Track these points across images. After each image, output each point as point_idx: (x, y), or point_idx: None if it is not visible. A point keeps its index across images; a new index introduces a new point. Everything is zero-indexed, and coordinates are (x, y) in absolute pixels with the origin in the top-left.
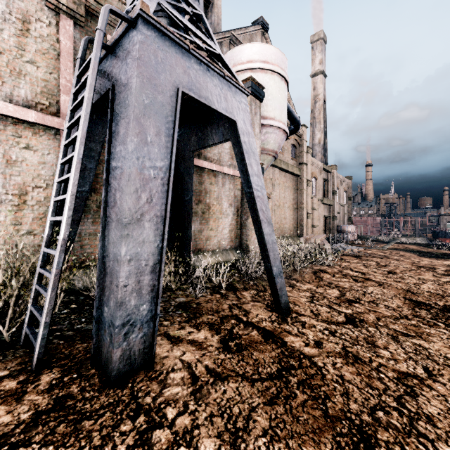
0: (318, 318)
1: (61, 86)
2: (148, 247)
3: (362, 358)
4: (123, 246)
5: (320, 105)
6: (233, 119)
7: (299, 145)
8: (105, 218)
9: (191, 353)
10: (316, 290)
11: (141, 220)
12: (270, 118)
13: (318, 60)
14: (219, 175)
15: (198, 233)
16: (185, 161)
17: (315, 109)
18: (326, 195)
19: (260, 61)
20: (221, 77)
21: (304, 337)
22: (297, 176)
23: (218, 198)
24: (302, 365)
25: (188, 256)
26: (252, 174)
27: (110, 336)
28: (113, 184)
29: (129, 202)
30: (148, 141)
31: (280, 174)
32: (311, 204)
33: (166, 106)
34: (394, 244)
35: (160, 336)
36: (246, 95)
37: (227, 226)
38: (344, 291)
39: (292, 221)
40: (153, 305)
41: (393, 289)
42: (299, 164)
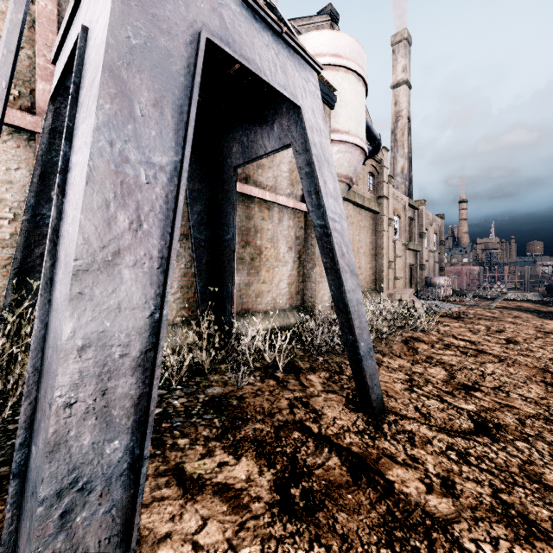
0: (431, 424)
1: (38, 68)
2: (129, 319)
3: (538, 521)
4: (67, 318)
5: (403, 124)
6: (295, 103)
7: (378, 173)
8: (51, 261)
9: (218, 522)
10: (412, 368)
11: (115, 264)
12: (343, 132)
13: (400, 67)
14: (275, 207)
15: (245, 288)
16: (224, 182)
17: (397, 129)
18: (412, 238)
19: (330, 55)
20: (276, 35)
21: (419, 470)
22: (375, 213)
23: (273, 239)
24: (435, 549)
25: (230, 320)
26: (326, 194)
27: (30, 520)
28: (68, 196)
29: (87, 226)
30: (136, 114)
31: (353, 210)
32: (393, 249)
33: (177, 59)
34: (501, 301)
35: (166, 476)
36: (316, 71)
37: (285, 277)
38: (453, 370)
39: (369, 272)
40: (137, 437)
41: (522, 367)
42: (378, 198)
